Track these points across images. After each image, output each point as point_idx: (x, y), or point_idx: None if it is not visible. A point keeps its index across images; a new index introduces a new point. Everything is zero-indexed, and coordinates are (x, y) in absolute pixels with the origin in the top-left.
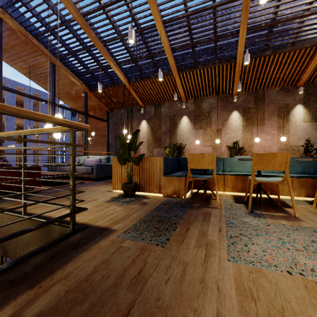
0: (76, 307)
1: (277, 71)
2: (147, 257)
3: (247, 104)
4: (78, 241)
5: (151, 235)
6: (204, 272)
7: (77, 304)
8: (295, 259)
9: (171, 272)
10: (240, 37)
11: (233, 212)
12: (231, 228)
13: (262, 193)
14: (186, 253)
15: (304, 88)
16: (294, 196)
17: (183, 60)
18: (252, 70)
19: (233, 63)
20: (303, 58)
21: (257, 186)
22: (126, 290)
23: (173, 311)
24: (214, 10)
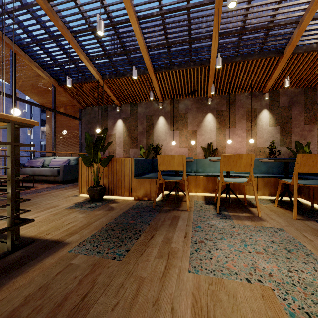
0: None
1: (246, 77)
2: (98, 276)
3: (220, 107)
4: (15, 261)
5: (109, 246)
6: (160, 289)
7: None
8: (255, 264)
9: (122, 293)
10: (213, 42)
11: (201, 214)
12: (197, 232)
13: (231, 194)
14: (145, 266)
15: (270, 94)
16: (259, 195)
17: (158, 60)
18: (224, 75)
19: (207, 66)
20: (268, 66)
21: (226, 187)
22: None
23: None
24: (188, 12)
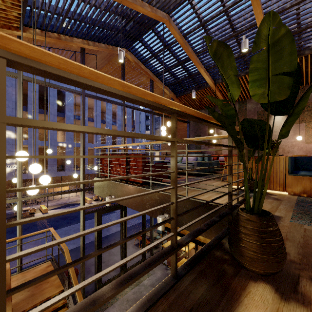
0: None
1: None
2: None
3: None
4: None
5: None
6: None
7: None
8: None
9: None
10: None
11: None
12: None
13: None
14: None
15: None
16: None
17: None
18: None
19: None
20: None
21: None
22: None
23: None
24: None
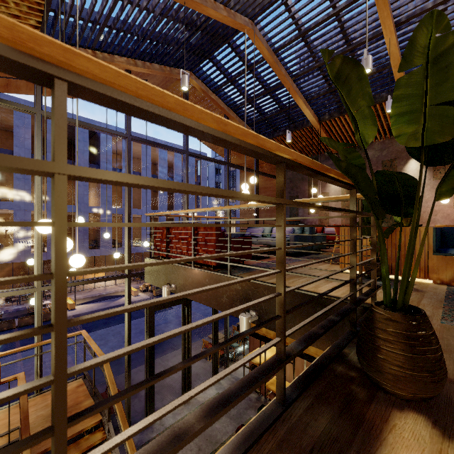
0: None
1: None
2: None
3: None
4: None
5: None
6: None
7: None
8: None
9: None
10: None
11: None
12: None
13: None
14: None
15: None
16: None
17: None
18: None
19: None
20: None
21: None
22: None
23: None
24: None
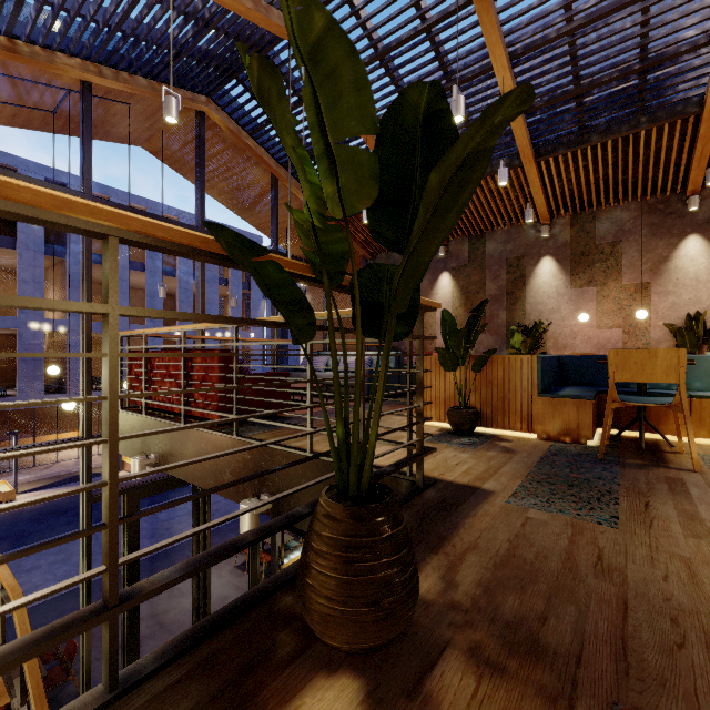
0: (528, 585)
1: None
2: (596, 540)
3: None
4: (440, 501)
5: (571, 506)
6: None
7: (527, 583)
8: None
9: (663, 567)
10: None
11: None
12: None
13: None
14: (675, 543)
15: None
16: None
17: (549, 130)
18: None
19: (692, 117)
20: None
21: None
22: (595, 578)
23: (709, 619)
24: (644, 3)
